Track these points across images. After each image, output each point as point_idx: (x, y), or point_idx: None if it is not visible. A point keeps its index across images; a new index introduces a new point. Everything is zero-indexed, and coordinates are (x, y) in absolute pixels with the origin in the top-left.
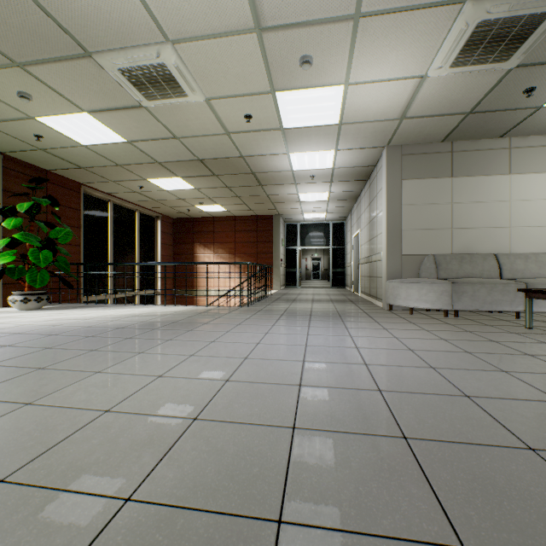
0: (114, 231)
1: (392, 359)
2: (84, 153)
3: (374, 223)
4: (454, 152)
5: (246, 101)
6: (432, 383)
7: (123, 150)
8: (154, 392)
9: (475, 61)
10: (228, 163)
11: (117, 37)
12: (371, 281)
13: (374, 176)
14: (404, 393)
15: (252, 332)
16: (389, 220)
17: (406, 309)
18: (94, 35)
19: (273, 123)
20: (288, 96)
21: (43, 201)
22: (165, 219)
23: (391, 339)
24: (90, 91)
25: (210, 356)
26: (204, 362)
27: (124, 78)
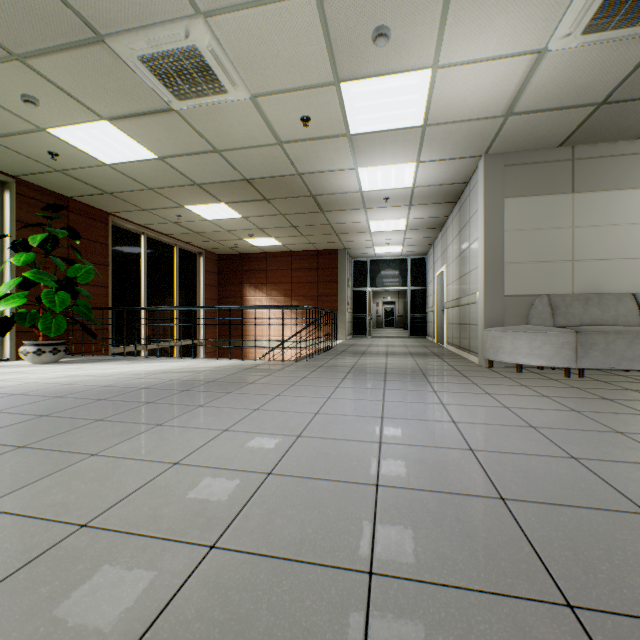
0: (149, 270)
1: (508, 442)
2: (108, 175)
3: (465, 255)
4: (575, 160)
5: (303, 97)
6: (583, 487)
7: (154, 169)
8: (161, 492)
9: (619, 23)
10: (281, 183)
11: (133, 12)
12: (462, 330)
13: (465, 196)
14: (543, 505)
15: (309, 396)
16: (487, 251)
17: (510, 366)
18: (104, 9)
19: (337, 127)
20: (357, 88)
21: (59, 233)
22: (210, 256)
23: (500, 410)
24: (107, 91)
25: (250, 431)
26: (240, 441)
27: (147, 70)
